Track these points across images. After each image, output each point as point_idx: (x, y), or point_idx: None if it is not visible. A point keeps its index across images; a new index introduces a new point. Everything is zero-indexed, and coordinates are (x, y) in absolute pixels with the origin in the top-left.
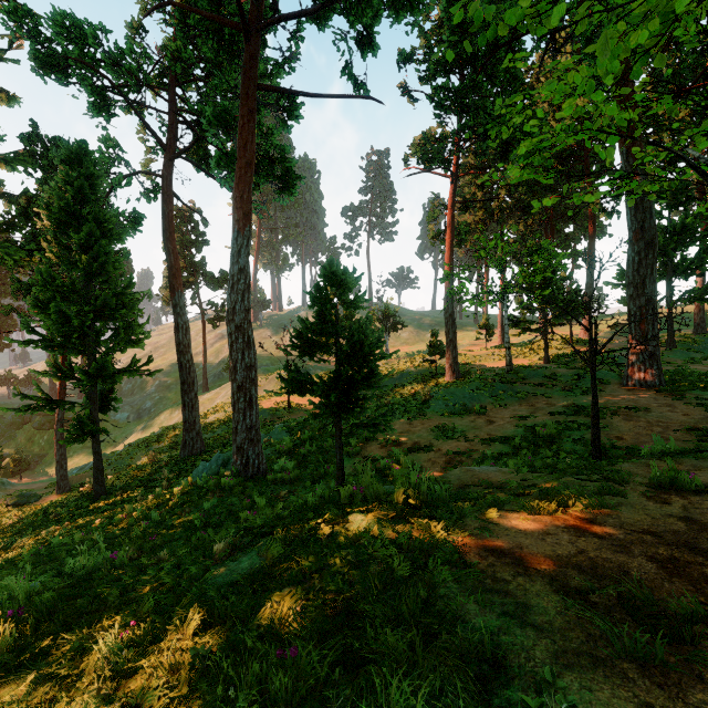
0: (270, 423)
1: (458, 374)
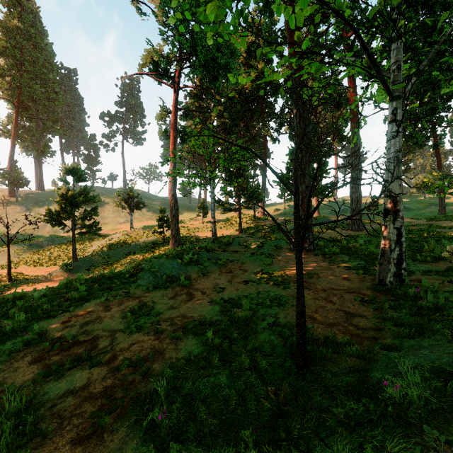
0: None
1: (179, 242)
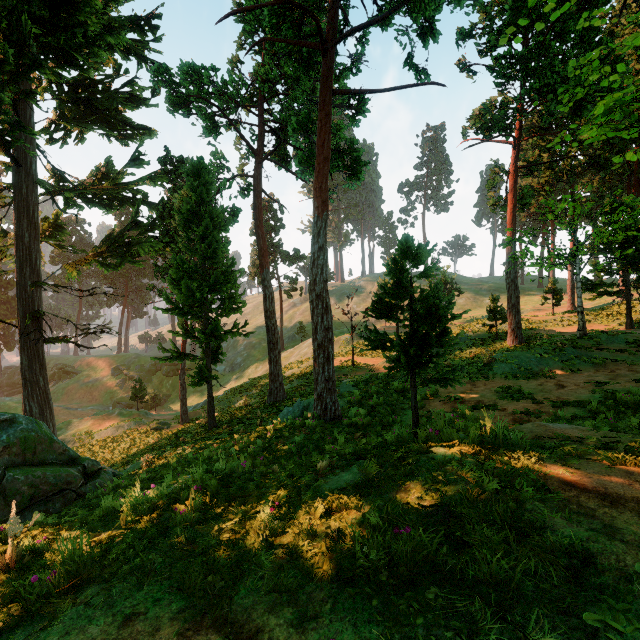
0: (337, 378)
1: (521, 339)
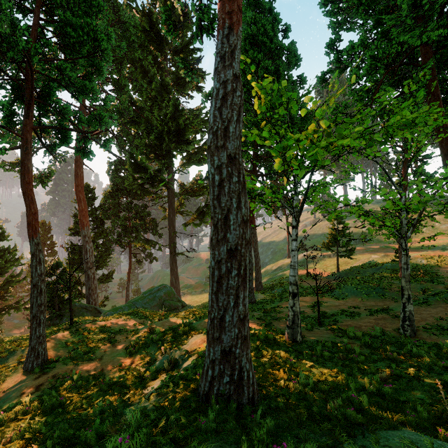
0: None
1: None
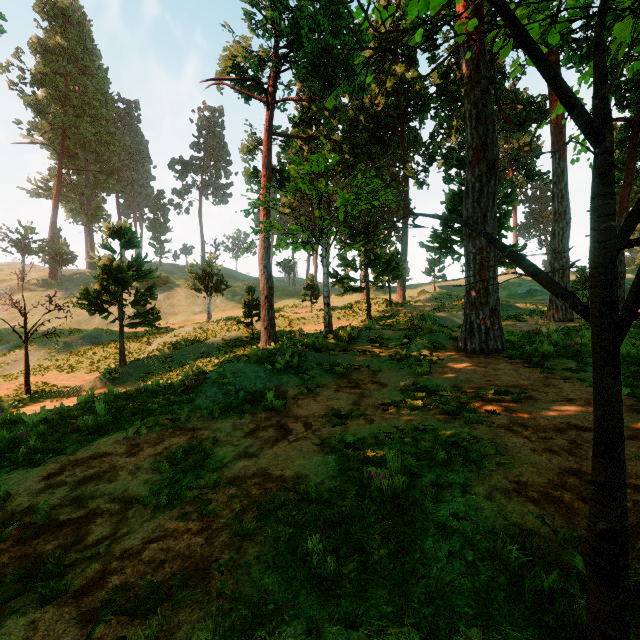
0: None
1: (275, 339)
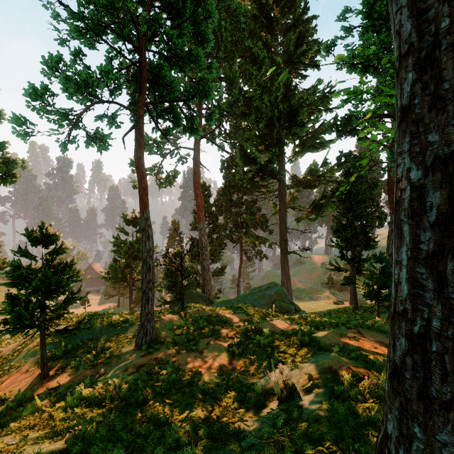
0: None
1: None
